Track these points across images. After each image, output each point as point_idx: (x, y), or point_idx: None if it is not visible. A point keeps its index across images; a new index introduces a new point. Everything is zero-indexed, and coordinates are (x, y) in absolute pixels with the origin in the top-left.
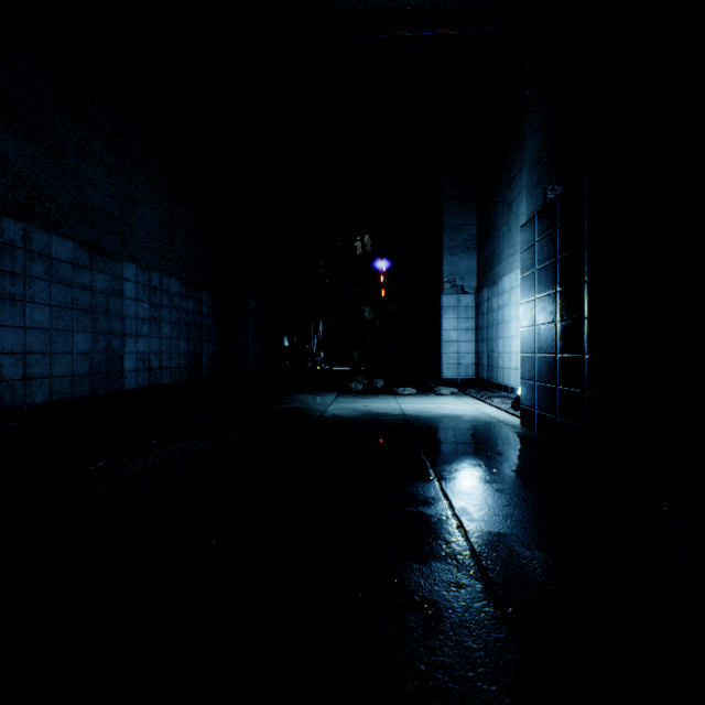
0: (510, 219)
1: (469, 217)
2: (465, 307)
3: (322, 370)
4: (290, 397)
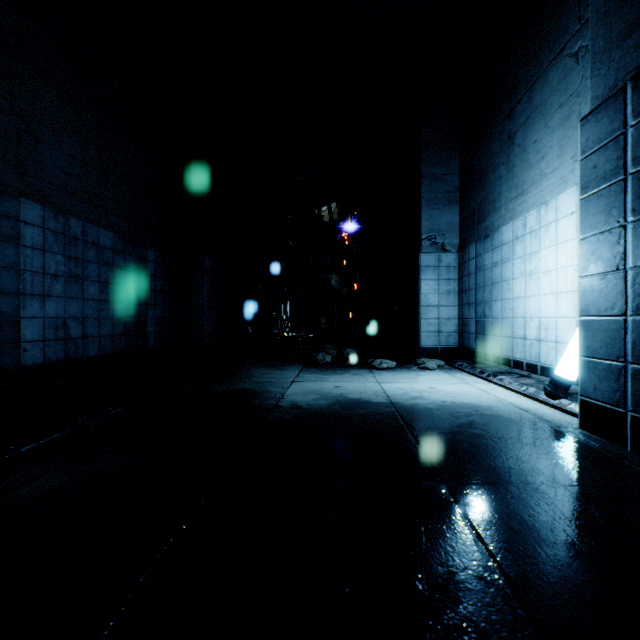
0: (512, 155)
1: (451, 166)
2: (446, 267)
3: (289, 337)
4: (243, 371)
